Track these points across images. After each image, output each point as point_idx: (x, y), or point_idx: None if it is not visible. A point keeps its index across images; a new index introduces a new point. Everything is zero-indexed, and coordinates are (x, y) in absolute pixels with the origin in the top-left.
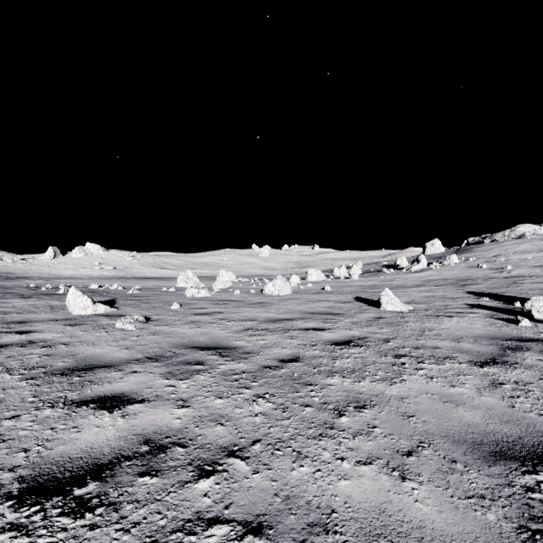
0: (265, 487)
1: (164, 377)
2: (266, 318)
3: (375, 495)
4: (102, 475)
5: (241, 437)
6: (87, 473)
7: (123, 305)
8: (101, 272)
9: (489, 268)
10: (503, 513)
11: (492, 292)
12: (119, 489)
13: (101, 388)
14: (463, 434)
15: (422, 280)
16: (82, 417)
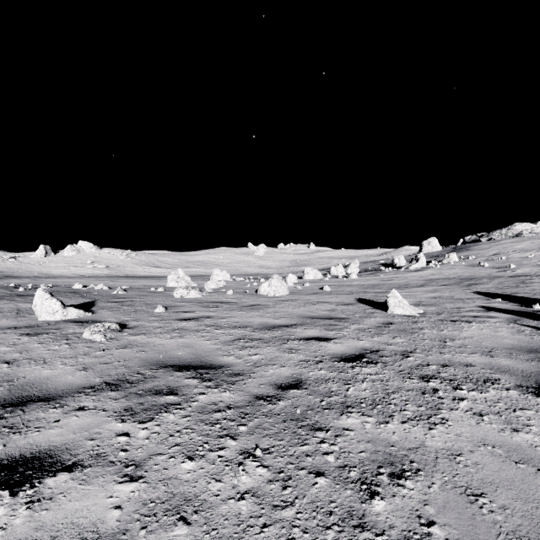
0: None
1: (118, 418)
2: (261, 324)
3: None
4: None
5: None
6: None
7: (102, 308)
8: (93, 271)
9: (491, 267)
10: None
11: (502, 292)
12: None
13: (21, 440)
14: None
15: (424, 279)
16: None
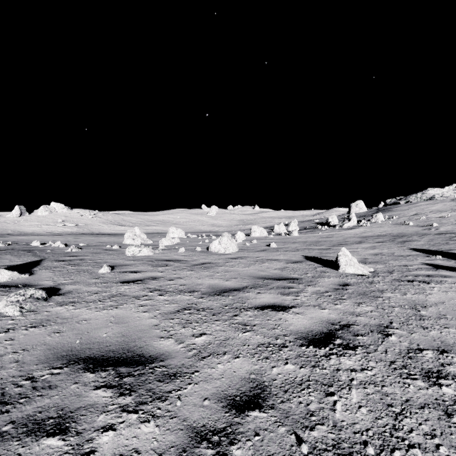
0: None
1: None
2: (210, 287)
3: None
4: None
5: None
6: None
7: (45, 267)
8: (63, 229)
9: (415, 225)
10: None
11: (437, 249)
12: None
13: None
14: None
15: (359, 236)
16: None
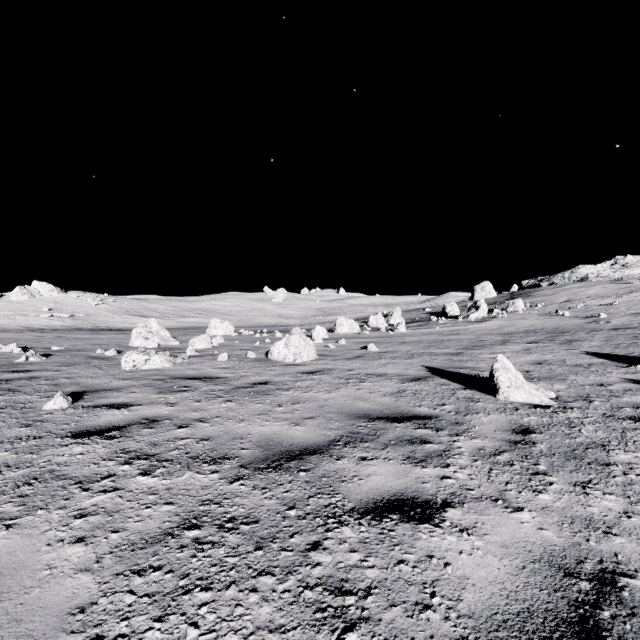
0: None
1: None
2: (261, 445)
3: None
4: None
5: None
6: None
7: None
8: (49, 322)
9: (573, 316)
10: None
11: (629, 353)
12: None
13: None
14: None
15: (498, 333)
16: None
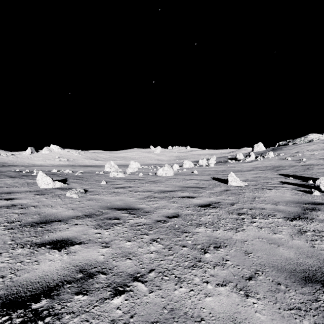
0: (157, 302)
1: (94, 228)
2: (158, 190)
3: (229, 307)
4: (51, 294)
5: (142, 267)
6: (42, 292)
7: (71, 182)
8: (59, 162)
9: (292, 160)
10: (314, 320)
11: (295, 174)
12: (61, 303)
13: (54, 234)
14: (283, 265)
15: (252, 167)
16: (41, 254)
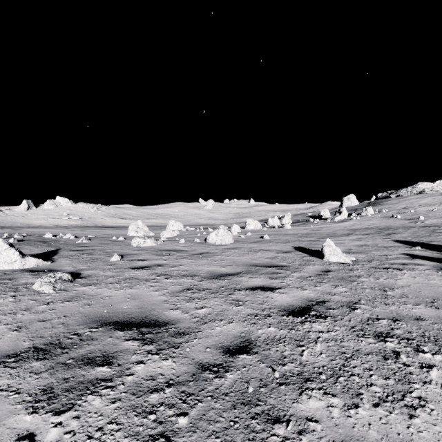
0: None
1: (29, 407)
2: (209, 273)
3: None
4: None
5: None
6: None
7: (62, 256)
8: (68, 222)
9: (403, 218)
10: None
11: (419, 241)
12: None
13: None
14: None
15: (348, 229)
16: None
